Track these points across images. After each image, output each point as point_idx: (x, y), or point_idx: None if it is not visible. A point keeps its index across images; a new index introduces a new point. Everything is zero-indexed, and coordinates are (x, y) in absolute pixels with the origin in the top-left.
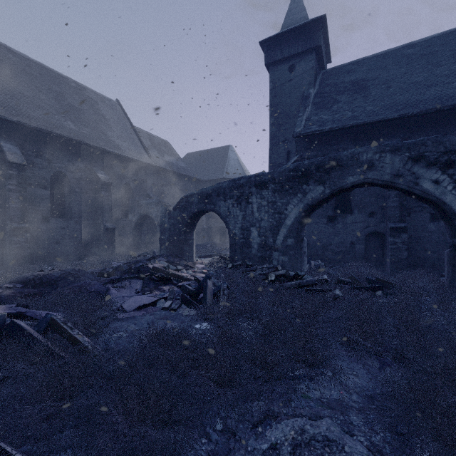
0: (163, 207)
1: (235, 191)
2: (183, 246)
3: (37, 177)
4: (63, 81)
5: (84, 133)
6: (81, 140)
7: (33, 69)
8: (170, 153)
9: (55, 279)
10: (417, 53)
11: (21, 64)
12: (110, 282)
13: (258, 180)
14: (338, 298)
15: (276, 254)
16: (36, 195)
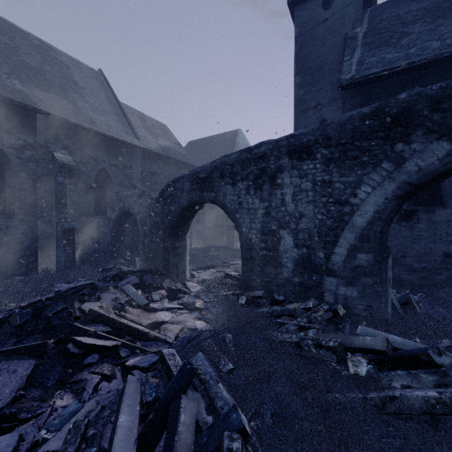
0: (147, 200)
1: (251, 166)
2: (169, 256)
3: None
4: (20, 35)
5: (38, 97)
6: (29, 103)
7: None
8: (167, 137)
9: None
10: None
11: None
12: None
13: (295, 143)
14: None
15: (331, 281)
16: None
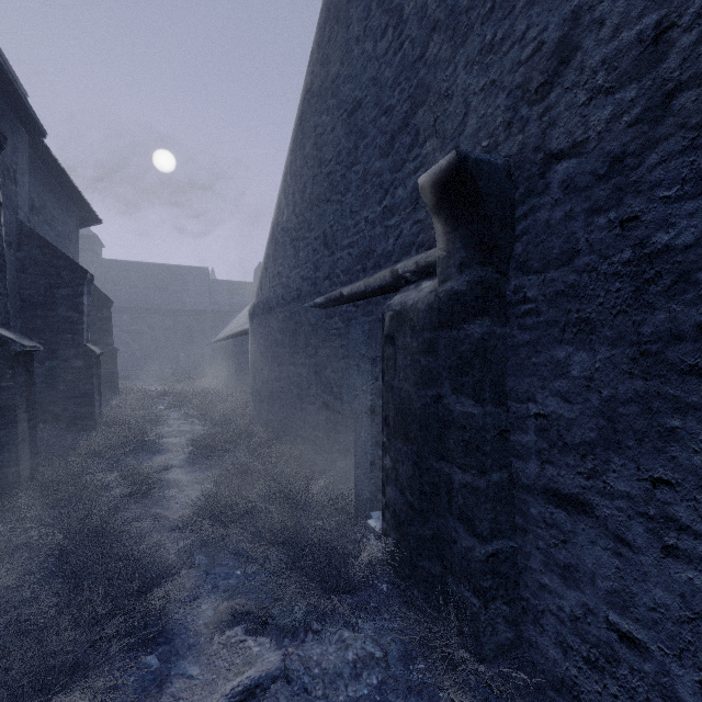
0: None
1: None
2: None
3: None
4: None
5: None
6: None
7: None
8: None
9: None
10: (146, 272)
11: None
12: None
13: None
14: None
15: None
16: None
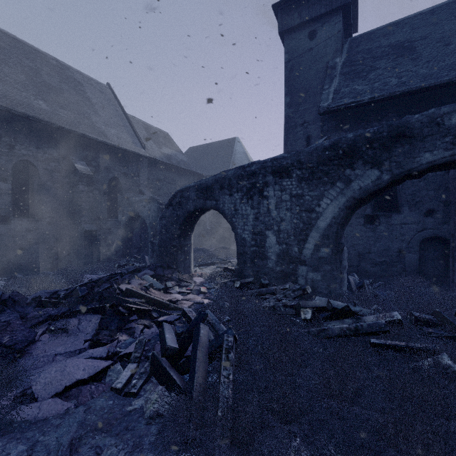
0: (155, 205)
1: (244, 181)
2: (177, 253)
3: None
4: (39, 57)
5: (60, 115)
6: (54, 122)
7: None
8: (169, 145)
9: None
10: None
11: None
12: (46, 320)
13: (277, 165)
14: (449, 373)
15: (303, 268)
16: None
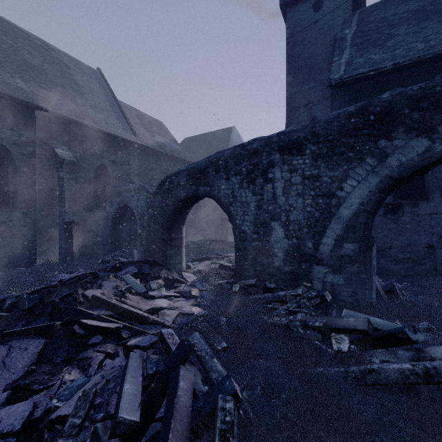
0: (144, 194)
1: (244, 162)
2: (166, 248)
3: None
4: (21, 36)
5: (39, 95)
6: (31, 101)
7: None
8: (163, 134)
9: None
10: None
11: None
12: None
13: (286, 140)
14: None
15: (319, 269)
16: None
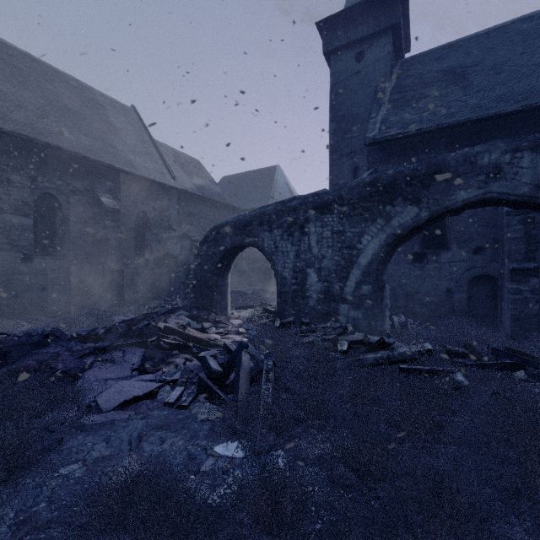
0: (188, 242)
1: (285, 217)
2: (213, 294)
3: (15, 200)
4: (58, 78)
5: (83, 144)
6: (78, 151)
7: (17, 60)
8: (201, 175)
9: (7, 349)
10: (536, 27)
11: (0, 52)
12: (92, 353)
13: (319, 201)
14: (461, 387)
15: (344, 307)
16: (14, 225)
